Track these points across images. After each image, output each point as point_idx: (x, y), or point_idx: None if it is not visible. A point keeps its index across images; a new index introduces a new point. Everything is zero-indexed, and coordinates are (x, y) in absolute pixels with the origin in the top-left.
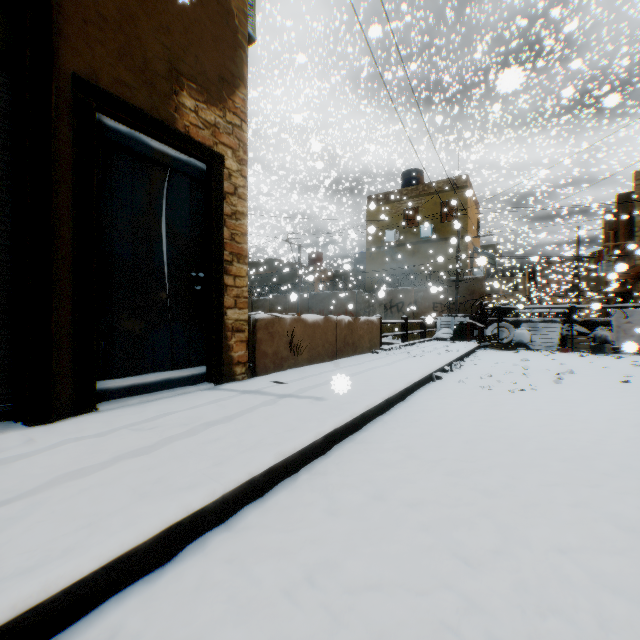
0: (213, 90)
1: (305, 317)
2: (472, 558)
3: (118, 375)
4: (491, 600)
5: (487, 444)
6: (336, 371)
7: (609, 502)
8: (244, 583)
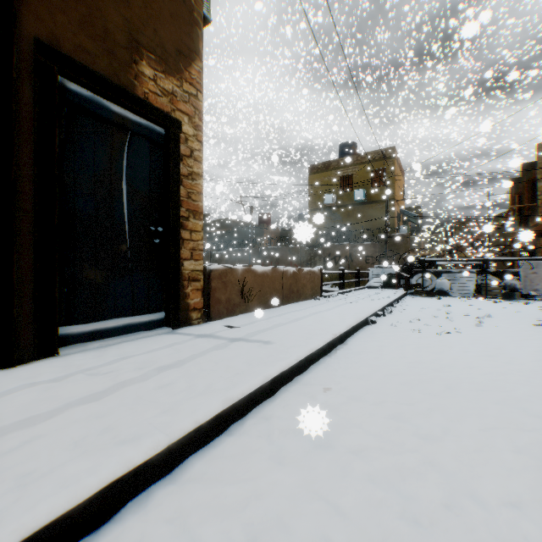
0: (171, 61)
1: (255, 268)
2: (423, 515)
3: (80, 321)
4: None
5: (423, 386)
6: (282, 316)
7: None
8: None
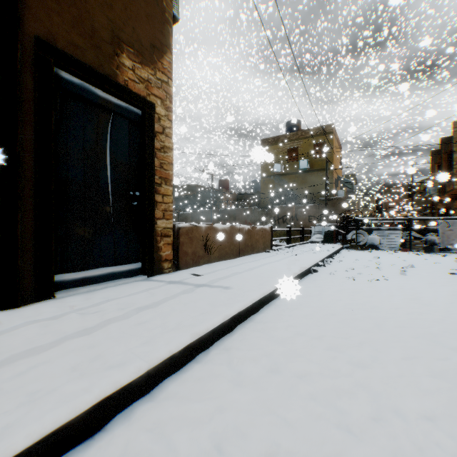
0: (146, 54)
1: (216, 226)
2: (354, 426)
3: (72, 270)
4: None
5: (356, 323)
6: (239, 266)
7: None
8: (162, 452)
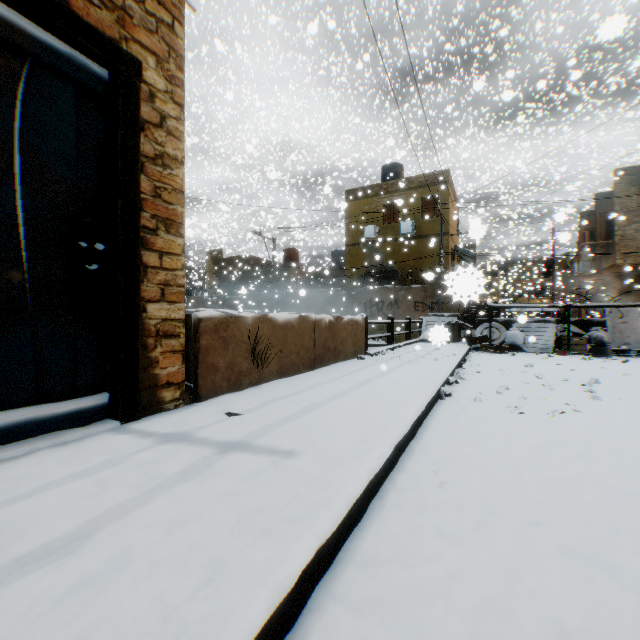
0: None
1: (273, 316)
2: None
3: None
4: None
5: (611, 559)
6: (315, 389)
7: None
8: None
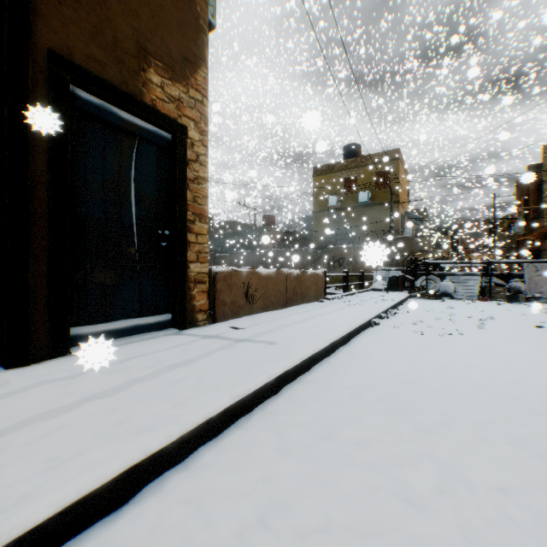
0: (177, 68)
1: (259, 270)
2: (417, 498)
3: (91, 322)
4: (438, 543)
5: (423, 384)
6: (286, 318)
7: (540, 440)
8: (198, 525)
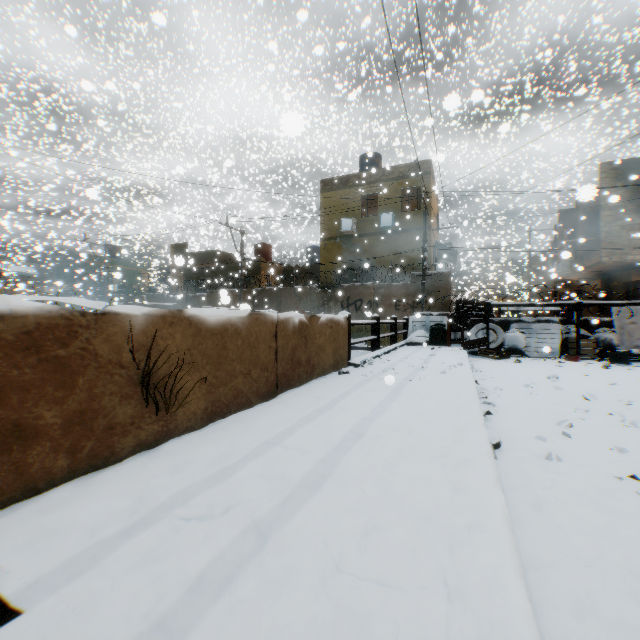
0: None
1: (197, 313)
2: None
3: None
4: None
5: None
6: (266, 457)
7: None
8: None
